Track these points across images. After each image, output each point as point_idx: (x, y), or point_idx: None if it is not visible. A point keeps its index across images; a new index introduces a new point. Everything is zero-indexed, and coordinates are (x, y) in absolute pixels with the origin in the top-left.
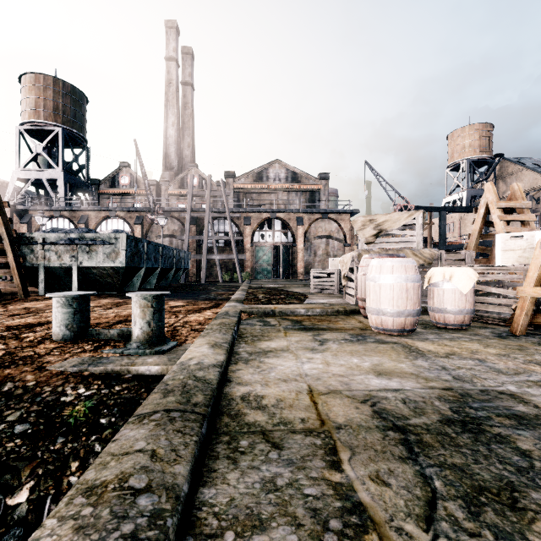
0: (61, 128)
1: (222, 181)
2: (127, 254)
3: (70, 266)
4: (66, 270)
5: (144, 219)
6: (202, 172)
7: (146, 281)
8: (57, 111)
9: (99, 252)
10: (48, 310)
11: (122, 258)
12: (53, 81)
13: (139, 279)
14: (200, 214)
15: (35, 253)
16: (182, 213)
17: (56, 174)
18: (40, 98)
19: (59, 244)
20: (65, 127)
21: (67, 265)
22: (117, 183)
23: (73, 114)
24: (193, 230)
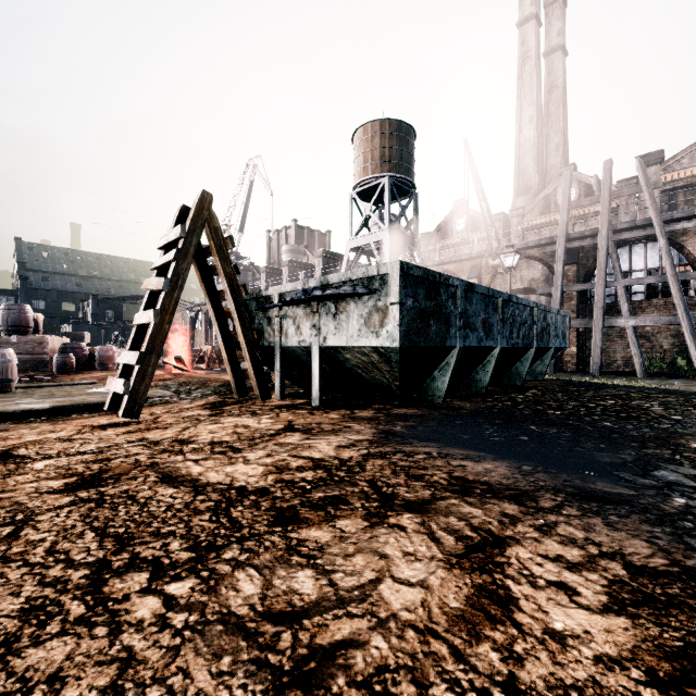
0: (386, 178)
1: (640, 162)
2: (403, 315)
3: (311, 346)
4: (309, 353)
5: (481, 269)
6: (585, 175)
7: (468, 377)
8: (383, 158)
9: (351, 313)
10: (134, 481)
11: (393, 324)
12: (379, 125)
13: (445, 374)
14: (586, 241)
15: (272, 323)
16: (547, 247)
17: (382, 234)
18: (368, 151)
19: (295, 304)
20: (391, 175)
21: (306, 343)
22: (450, 231)
23: (399, 156)
24: (569, 274)
